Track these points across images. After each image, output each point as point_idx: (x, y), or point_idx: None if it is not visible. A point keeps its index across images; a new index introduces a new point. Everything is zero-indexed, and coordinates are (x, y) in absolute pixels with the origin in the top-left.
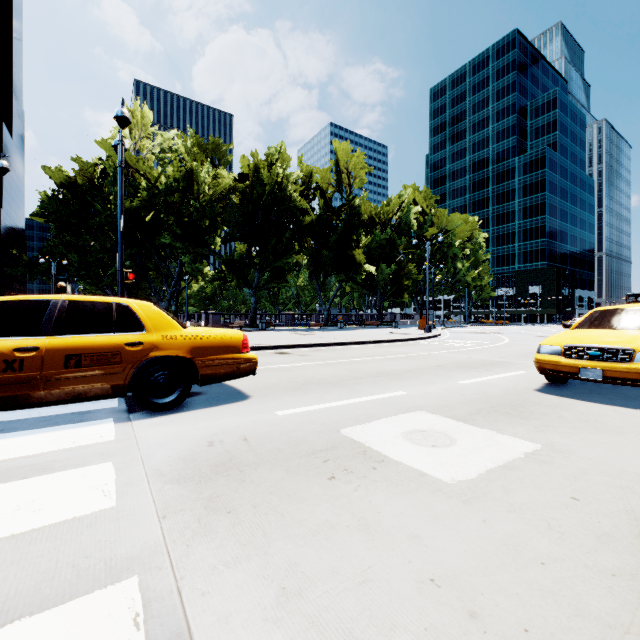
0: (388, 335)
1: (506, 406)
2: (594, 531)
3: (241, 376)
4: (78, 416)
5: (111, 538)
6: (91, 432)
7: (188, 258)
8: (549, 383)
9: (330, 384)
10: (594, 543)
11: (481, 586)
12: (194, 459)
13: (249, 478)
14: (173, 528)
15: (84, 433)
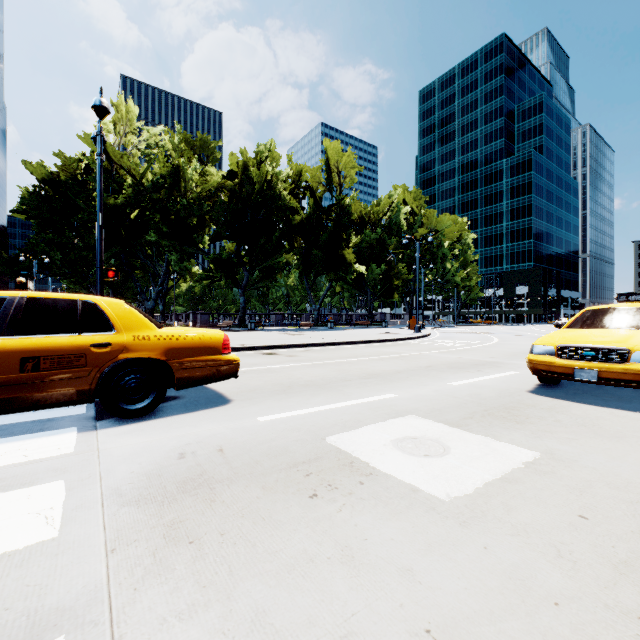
0: (378, 335)
1: (500, 409)
2: (609, 558)
3: (221, 379)
4: (38, 425)
5: (43, 581)
6: (48, 443)
7: (175, 256)
8: (542, 384)
9: (317, 386)
10: (612, 574)
11: (487, 638)
12: (160, 475)
13: (220, 497)
14: (121, 565)
15: (40, 445)
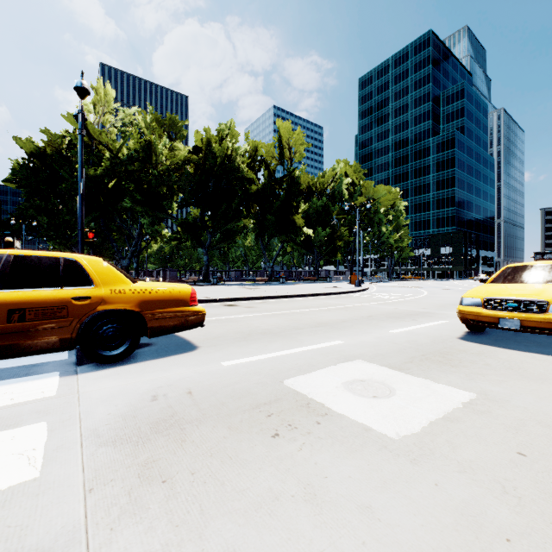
0: (324, 289)
1: (436, 354)
2: (551, 494)
3: (189, 328)
4: (24, 369)
5: (23, 522)
6: (33, 387)
7: (147, 221)
8: (469, 331)
9: (273, 334)
10: None
11: None
12: (135, 416)
13: (190, 437)
14: (98, 505)
15: (25, 388)
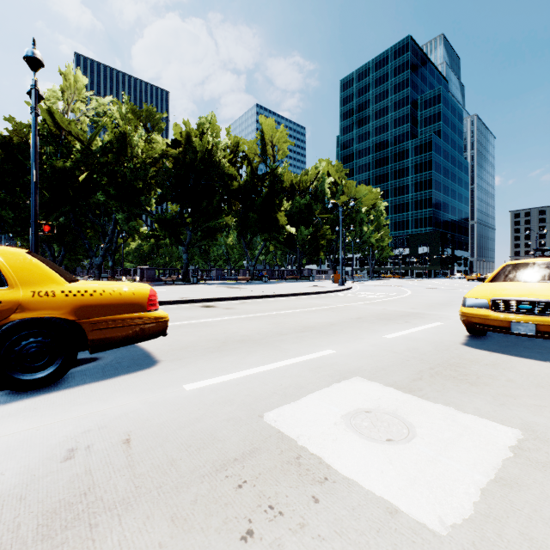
0: (307, 288)
1: (445, 366)
2: None
3: (147, 338)
4: None
5: None
6: None
7: (122, 216)
8: (471, 335)
9: (253, 342)
10: None
11: None
12: (22, 497)
13: (99, 549)
14: None
15: None
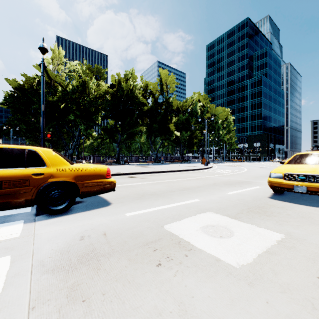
0: (186, 167)
1: (256, 208)
2: None
3: (106, 192)
4: (2, 218)
5: None
6: (6, 231)
7: (83, 127)
8: (274, 193)
9: (157, 195)
10: None
11: None
12: (68, 251)
13: (103, 267)
14: None
15: (1, 232)
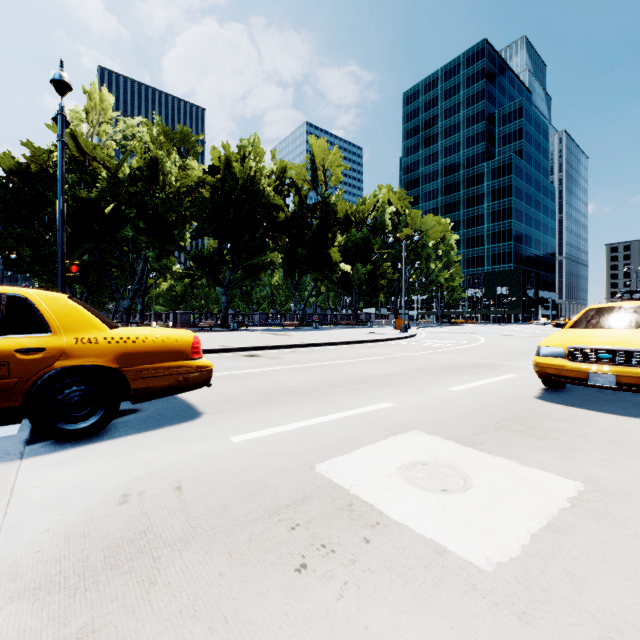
0: (365, 335)
1: (513, 421)
2: None
3: (190, 389)
4: None
5: None
6: None
7: (153, 253)
8: (547, 388)
9: (303, 394)
10: None
11: None
12: (85, 534)
13: (164, 576)
14: None
15: None
